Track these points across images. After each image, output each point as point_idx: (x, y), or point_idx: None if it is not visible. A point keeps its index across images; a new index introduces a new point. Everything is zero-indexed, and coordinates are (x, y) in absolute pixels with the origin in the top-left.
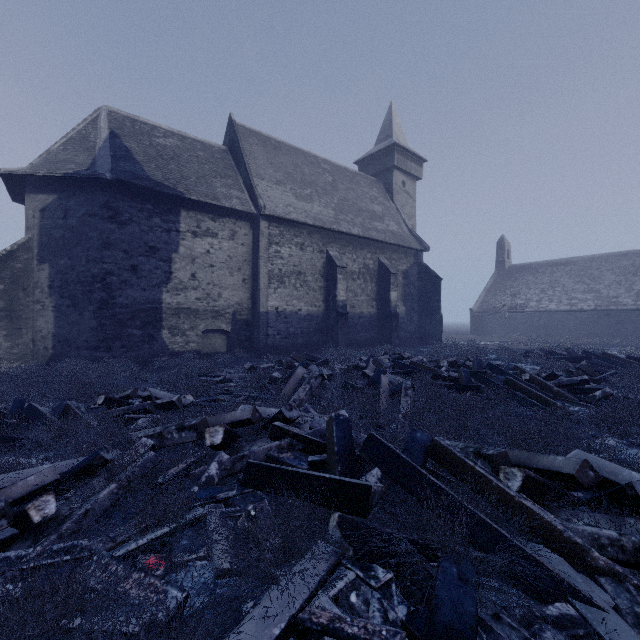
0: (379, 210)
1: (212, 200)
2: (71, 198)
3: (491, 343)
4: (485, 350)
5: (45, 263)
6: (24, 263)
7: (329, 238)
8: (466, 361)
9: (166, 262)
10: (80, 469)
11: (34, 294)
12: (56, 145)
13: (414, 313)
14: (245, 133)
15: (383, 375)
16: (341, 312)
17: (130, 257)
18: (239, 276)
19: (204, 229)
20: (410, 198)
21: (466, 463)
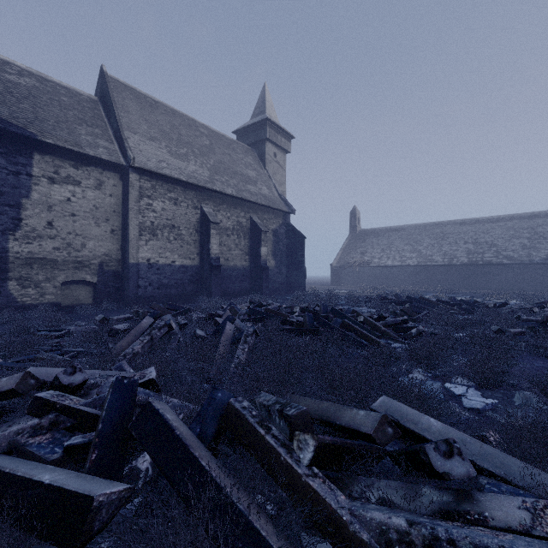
0: (253, 175)
1: (73, 146)
2: None
3: (344, 291)
4: (337, 297)
5: None
6: None
7: (204, 196)
8: (315, 306)
9: (14, 207)
10: None
11: None
12: None
13: (283, 266)
14: (118, 86)
15: (229, 323)
16: (214, 264)
17: None
18: (107, 227)
19: (64, 176)
20: (281, 168)
21: (257, 432)
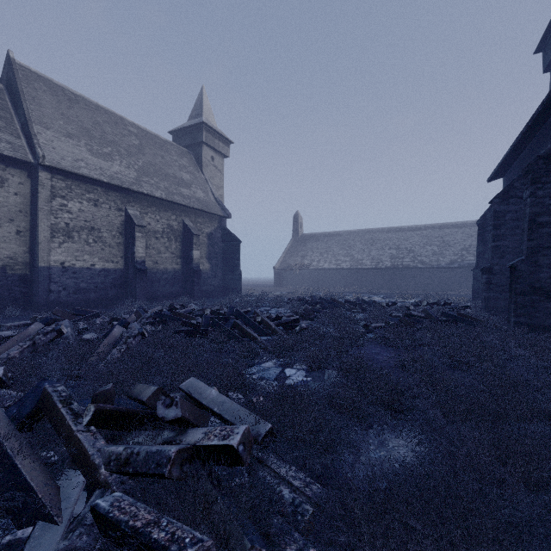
0: (187, 178)
1: None
2: None
3: (280, 293)
4: (265, 299)
5: None
6: None
7: (129, 197)
8: (225, 309)
9: None
10: None
11: None
12: None
13: (218, 269)
14: (29, 76)
15: (118, 326)
16: (139, 268)
17: None
18: (11, 227)
19: None
20: (219, 172)
21: (57, 406)
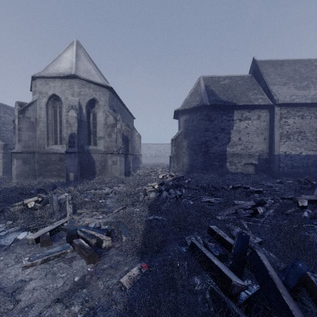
0: None
1: (249, 103)
2: (194, 114)
3: None
4: None
5: (186, 139)
6: (180, 139)
7: None
8: None
9: (228, 134)
10: (257, 203)
11: (182, 150)
12: (187, 96)
13: None
14: (262, 64)
15: None
16: None
17: (214, 133)
18: (262, 137)
19: (244, 117)
20: None
21: None
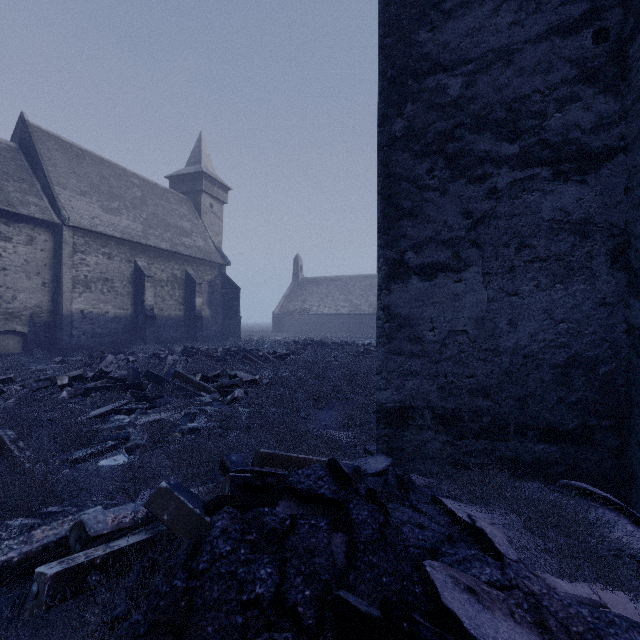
0: (188, 227)
1: (6, 206)
2: None
3: (279, 338)
4: (264, 342)
5: None
6: None
7: (138, 250)
8: (234, 348)
9: None
10: None
11: None
12: None
13: (219, 315)
14: (42, 136)
15: (170, 355)
16: (149, 315)
17: None
18: (38, 280)
19: None
20: (217, 218)
21: (185, 375)
